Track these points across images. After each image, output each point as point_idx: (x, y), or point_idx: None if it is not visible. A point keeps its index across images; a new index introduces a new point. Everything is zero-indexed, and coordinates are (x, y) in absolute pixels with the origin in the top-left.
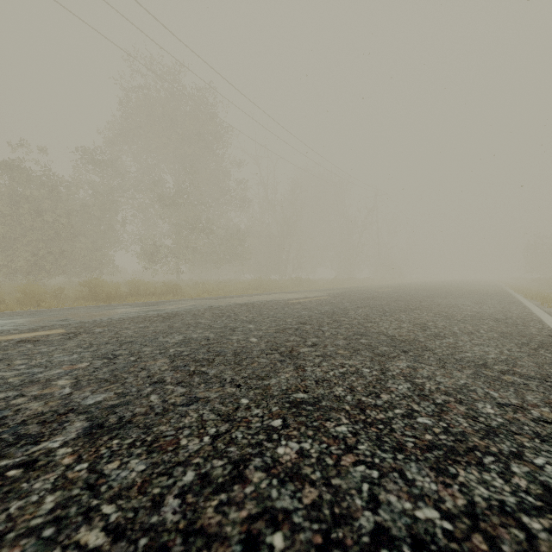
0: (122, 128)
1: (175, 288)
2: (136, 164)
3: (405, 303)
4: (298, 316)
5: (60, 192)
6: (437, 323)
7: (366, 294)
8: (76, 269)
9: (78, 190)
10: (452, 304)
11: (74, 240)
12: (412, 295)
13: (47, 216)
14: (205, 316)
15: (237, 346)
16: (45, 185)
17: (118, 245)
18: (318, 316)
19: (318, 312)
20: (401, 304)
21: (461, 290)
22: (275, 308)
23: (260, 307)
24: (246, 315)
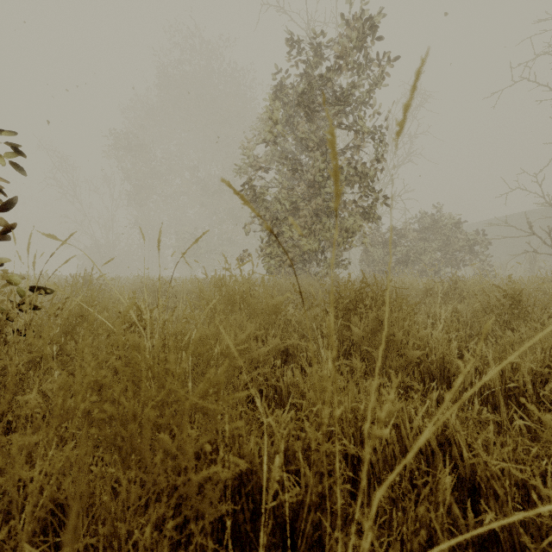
0: None
1: None
2: None
3: None
4: None
5: None
6: None
7: None
8: None
9: None
10: None
11: None
12: None
13: None
14: None
15: None
16: None
17: None
18: None
19: None
20: None
21: None
22: None
23: None
24: None
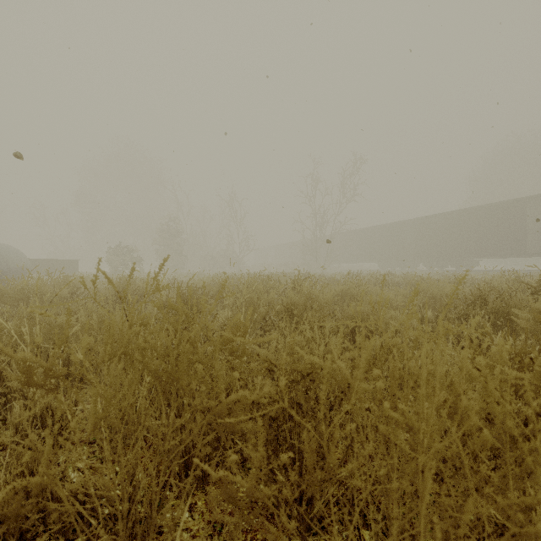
0: None
1: None
2: None
3: None
4: None
5: None
6: None
7: None
8: None
9: None
10: None
11: None
12: None
13: None
14: None
15: None
16: None
17: None
18: None
19: None
20: None
21: None
22: None
23: None
24: None
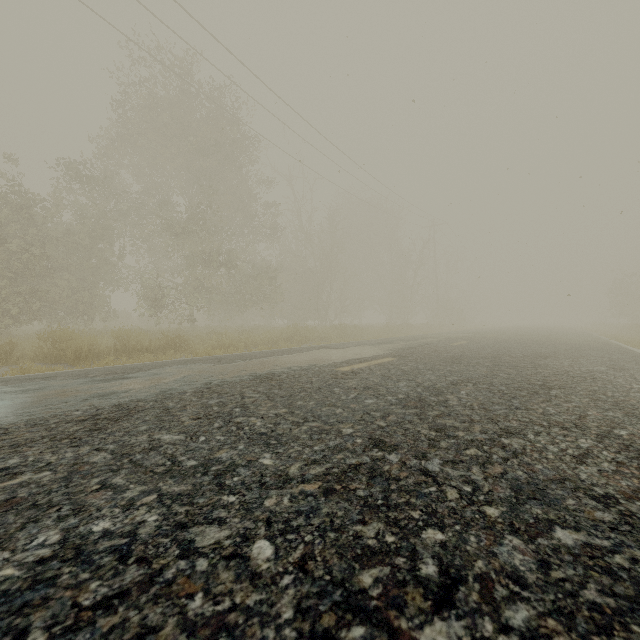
0: (120, 135)
1: (179, 341)
2: (140, 182)
3: (516, 371)
4: (362, 413)
5: (34, 214)
6: (632, 429)
7: (442, 352)
8: (57, 314)
9: (58, 211)
10: (584, 371)
11: (52, 276)
12: (508, 353)
13: (12, 244)
14: (182, 419)
15: (198, 619)
16: (13, 204)
17: (116, 283)
18: (400, 415)
19: (395, 400)
20: (514, 375)
21: (557, 342)
22: (317, 387)
23: (292, 385)
24: (263, 411)
